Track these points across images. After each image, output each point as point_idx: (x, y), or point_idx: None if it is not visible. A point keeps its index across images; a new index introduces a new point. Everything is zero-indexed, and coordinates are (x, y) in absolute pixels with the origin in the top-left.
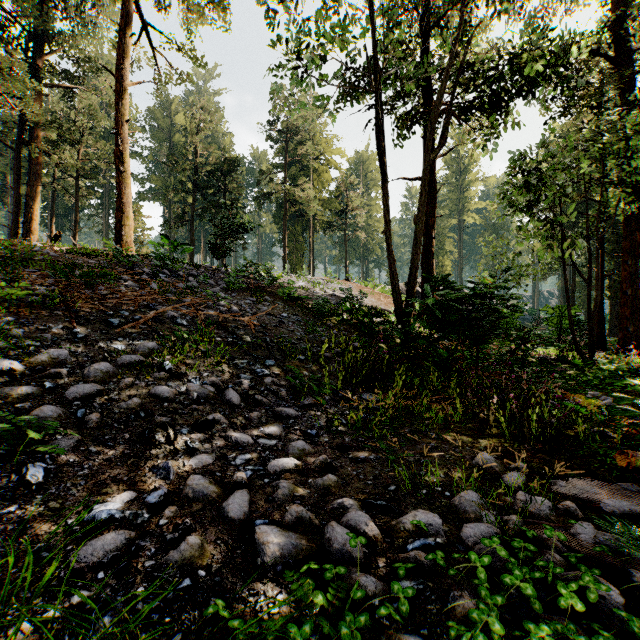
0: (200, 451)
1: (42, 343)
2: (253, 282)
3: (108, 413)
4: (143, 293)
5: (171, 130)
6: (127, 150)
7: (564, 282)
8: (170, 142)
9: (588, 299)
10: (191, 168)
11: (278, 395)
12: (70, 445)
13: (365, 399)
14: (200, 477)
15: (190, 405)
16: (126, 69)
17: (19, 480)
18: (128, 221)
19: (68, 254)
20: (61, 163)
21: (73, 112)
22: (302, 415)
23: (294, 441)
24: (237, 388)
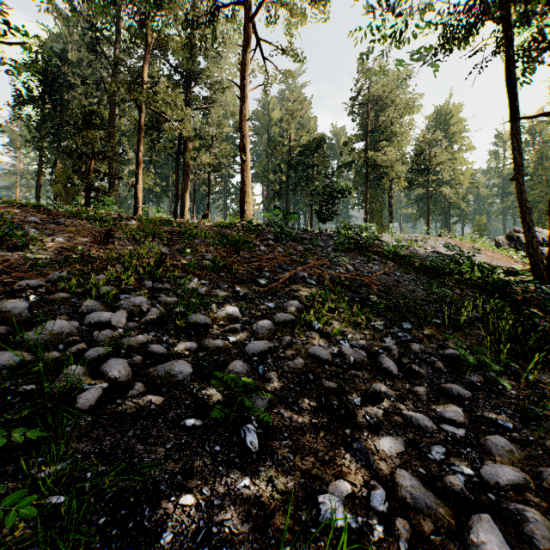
0: (383, 431)
1: (218, 300)
2: (354, 242)
3: (282, 372)
4: (274, 256)
5: (269, 125)
6: (247, 143)
7: None
8: (268, 134)
9: None
10: (286, 151)
11: (435, 366)
12: (264, 405)
13: (545, 381)
14: (408, 475)
15: (348, 370)
16: (247, 79)
17: (240, 444)
18: (248, 199)
19: (214, 227)
20: (201, 163)
21: (207, 125)
22: (474, 395)
23: (486, 434)
24: (386, 354)
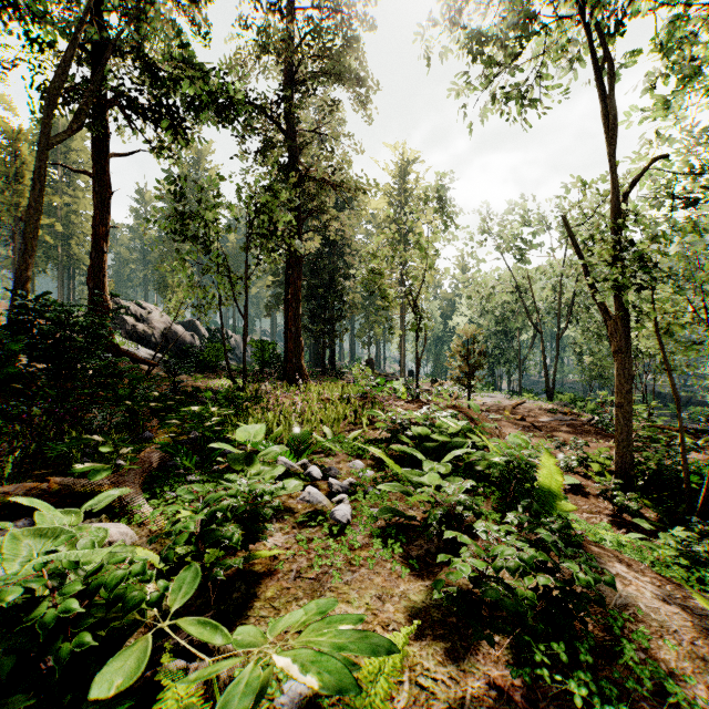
0: None
1: None
2: None
3: None
4: None
5: None
6: None
7: (220, 316)
8: None
9: (244, 334)
10: None
11: None
12: None
13: None
14: None
15: None
16: None
17: None
18: None
19: None
20: None
21: None
22: None
23: None
24: None
